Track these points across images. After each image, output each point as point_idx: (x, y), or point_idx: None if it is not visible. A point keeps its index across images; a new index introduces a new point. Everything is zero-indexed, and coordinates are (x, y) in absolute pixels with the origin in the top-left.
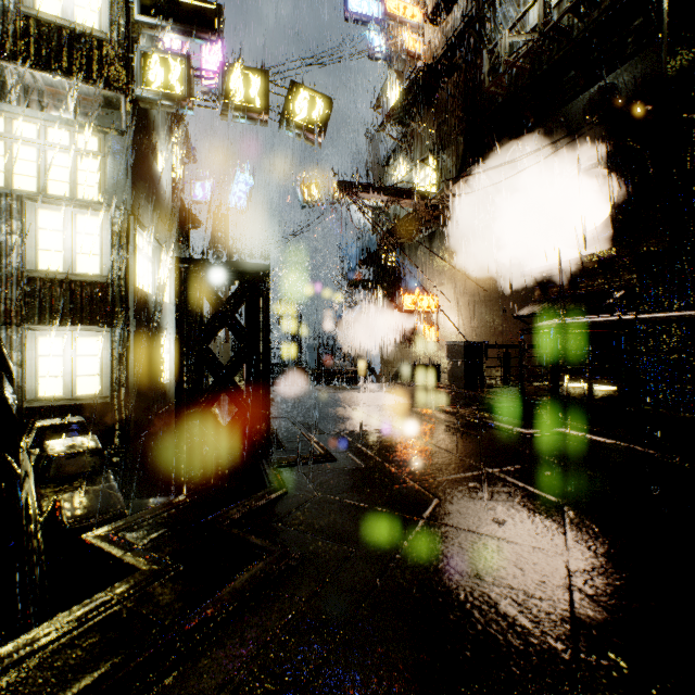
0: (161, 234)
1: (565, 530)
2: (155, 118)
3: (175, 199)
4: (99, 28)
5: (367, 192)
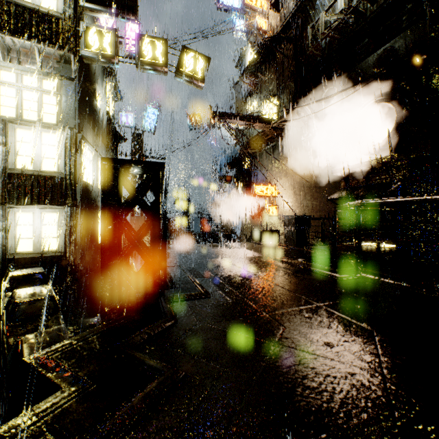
0: (98, 145)
1: (378, 352)
2: (95, 71)
3: (108, 124)
4: (56, 10)
5: (232, 119)
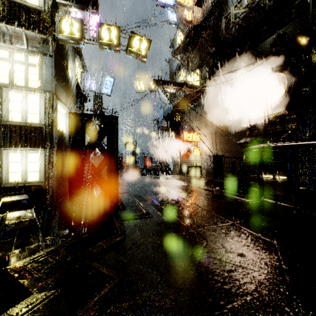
0: (70, 104)
1: (280, 261)
2: (67, 50)
3: (77, 88)
4: (38, 5)
5: (167, 85)
